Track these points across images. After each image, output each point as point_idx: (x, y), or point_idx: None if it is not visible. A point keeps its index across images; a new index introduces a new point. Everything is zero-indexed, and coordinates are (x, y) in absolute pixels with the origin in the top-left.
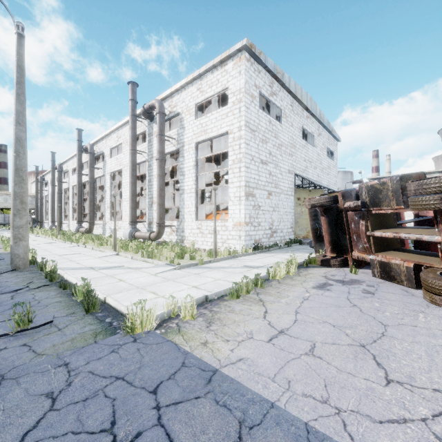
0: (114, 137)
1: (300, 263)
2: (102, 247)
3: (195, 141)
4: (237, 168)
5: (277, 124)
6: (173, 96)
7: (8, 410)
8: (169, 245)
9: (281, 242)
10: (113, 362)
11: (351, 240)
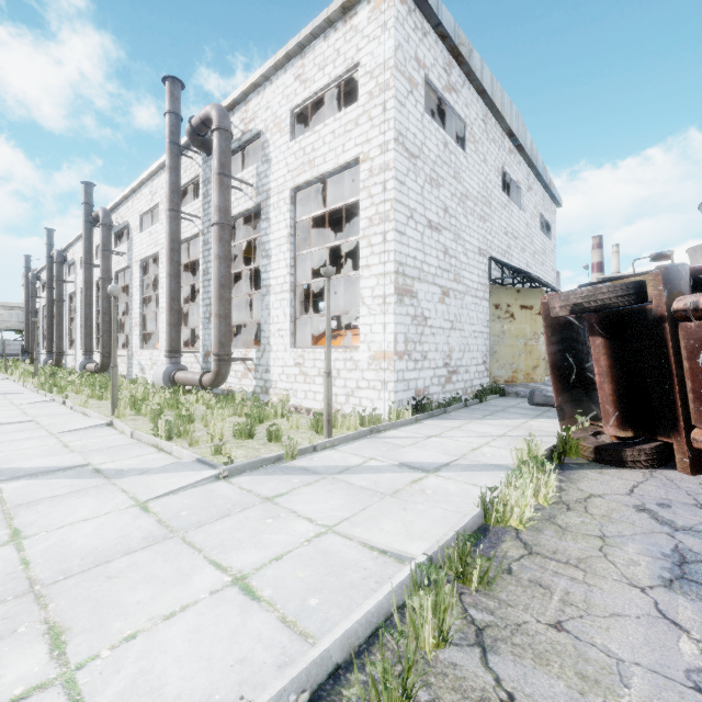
0: (146, 194)
1: (542, 454)
2: (99, 404)
3: (291, 185)
4: (379, 234)
5: (458, 152)
6: (249, 99)
7: None
8: (236, 400)
9: (466, 391)
10: None
11: (685, 399)
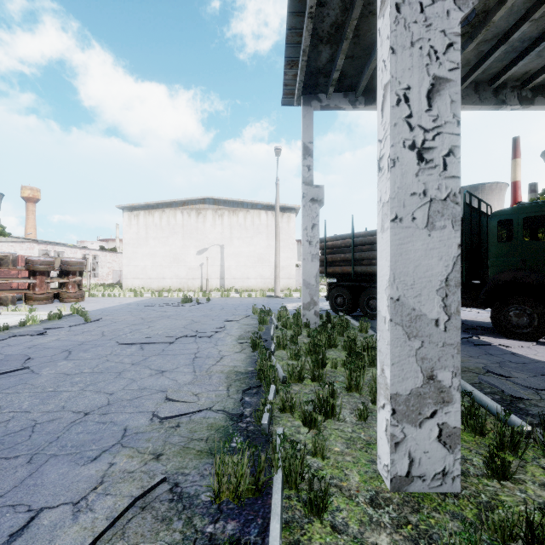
0: None
1: None
2: None
3: None
4: None
5: None
6: None
7: (117, 313)
8: None
9: None
10: (97, 313)
11: None
